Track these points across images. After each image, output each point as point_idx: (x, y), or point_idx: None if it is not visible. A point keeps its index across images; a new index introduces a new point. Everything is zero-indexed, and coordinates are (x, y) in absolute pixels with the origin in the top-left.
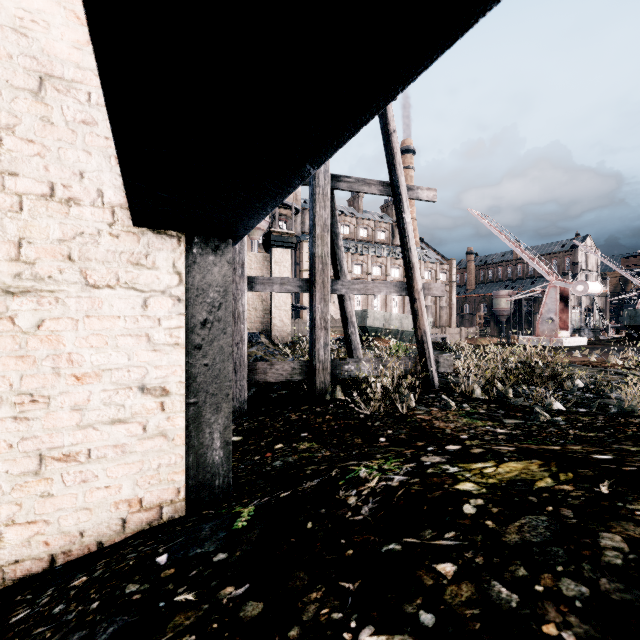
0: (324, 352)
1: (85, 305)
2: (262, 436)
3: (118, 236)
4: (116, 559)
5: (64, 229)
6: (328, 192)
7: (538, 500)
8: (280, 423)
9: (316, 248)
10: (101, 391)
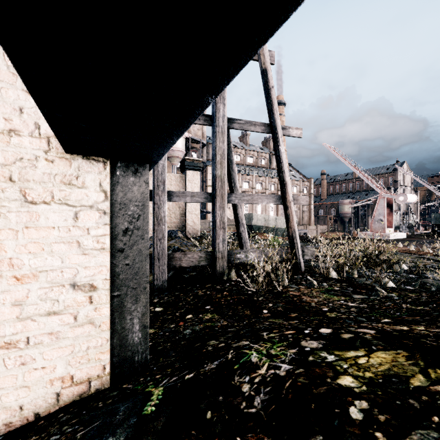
0: (222, 245)
1: (24, 218)
2: (177, 308)
3: (53, 161)
4: (42, 439)
5: (6, 155)
6: (225, 130)
7: (420, 405)
8: (190, 297)
9: (217, 170)
10: (38, 289)
